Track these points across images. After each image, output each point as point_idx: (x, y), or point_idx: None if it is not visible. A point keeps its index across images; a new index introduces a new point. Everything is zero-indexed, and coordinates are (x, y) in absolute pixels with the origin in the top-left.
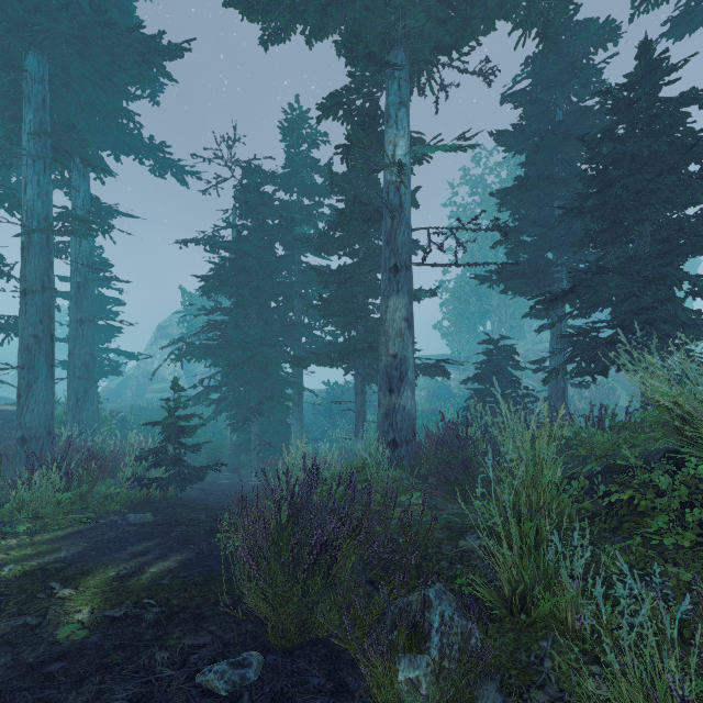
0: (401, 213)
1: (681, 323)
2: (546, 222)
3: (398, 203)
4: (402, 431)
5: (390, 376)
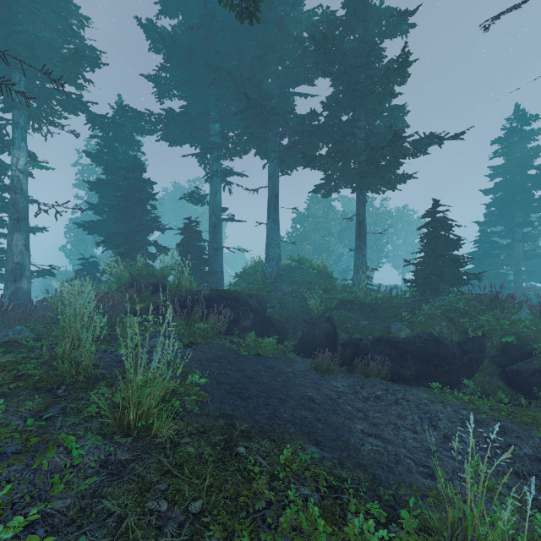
0: (22, 192)
1: (142, 253)
2: (112, 203)
3: (20, 187)
4: (23, 300)
5: (14, 273)
